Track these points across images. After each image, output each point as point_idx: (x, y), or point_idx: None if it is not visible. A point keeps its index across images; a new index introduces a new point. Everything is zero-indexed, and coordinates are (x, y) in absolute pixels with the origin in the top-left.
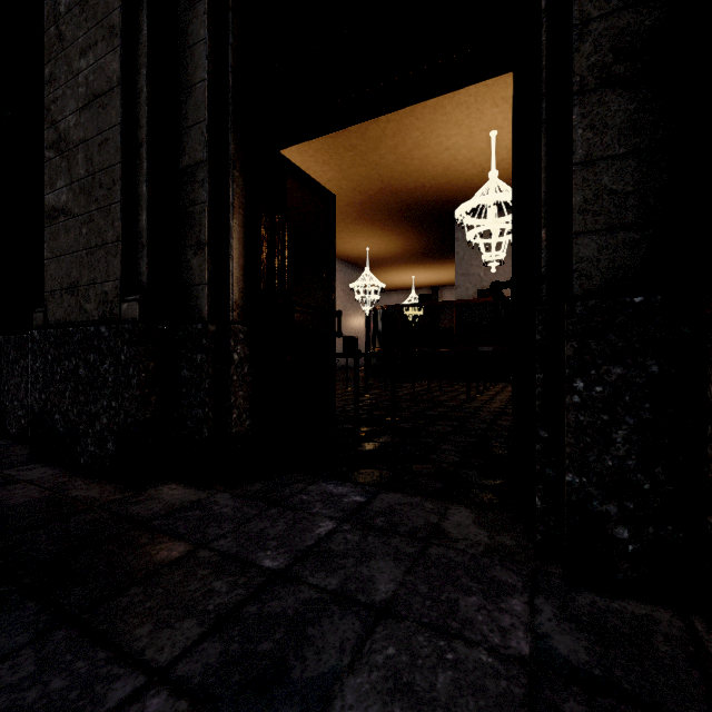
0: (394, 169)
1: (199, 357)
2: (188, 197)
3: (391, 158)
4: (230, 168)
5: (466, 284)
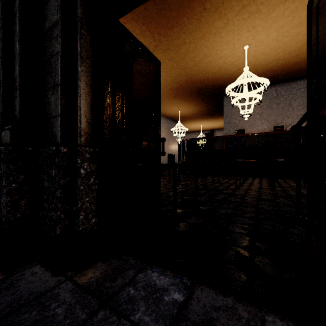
0: (193, 70)
1: (53, 172)
2: (48, 51)
3: (191, 63)
4: (78, 26)
5: (229, 127)
